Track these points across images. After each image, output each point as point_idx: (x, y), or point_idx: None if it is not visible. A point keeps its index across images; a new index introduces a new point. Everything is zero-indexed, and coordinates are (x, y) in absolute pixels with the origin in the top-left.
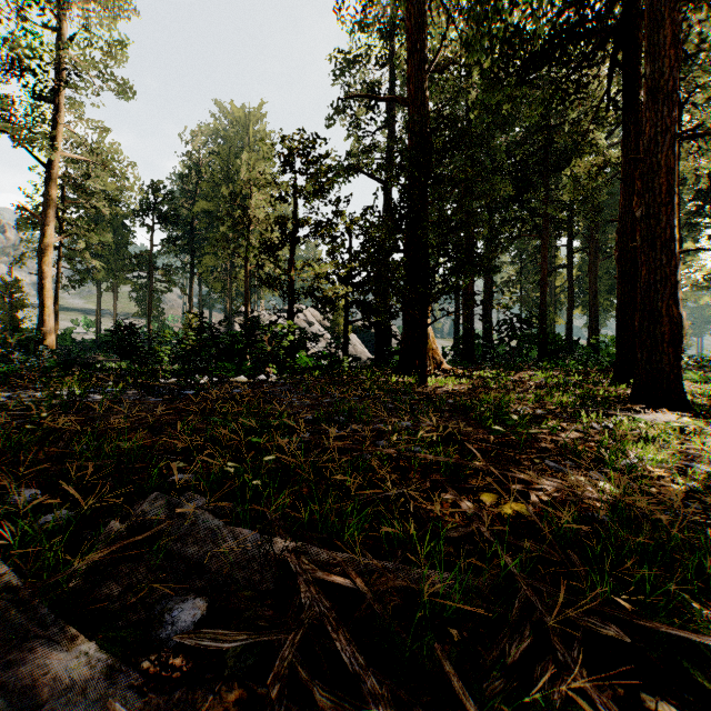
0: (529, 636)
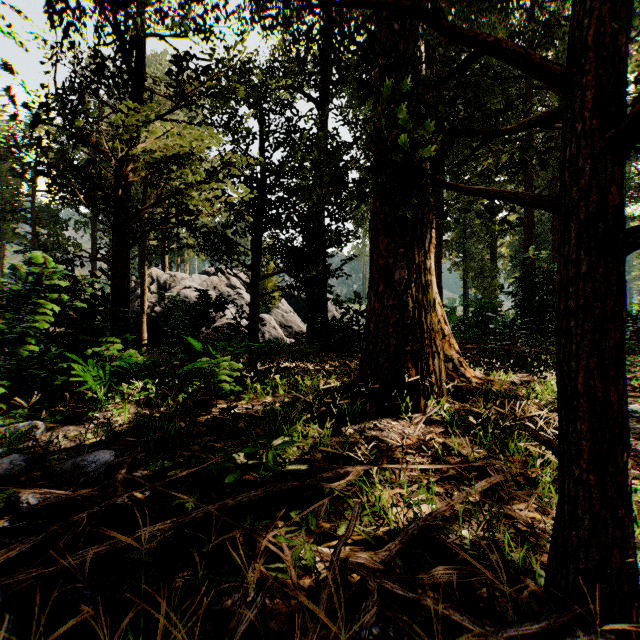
0: None
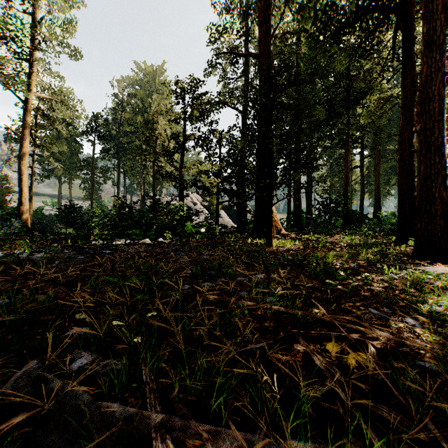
0: None
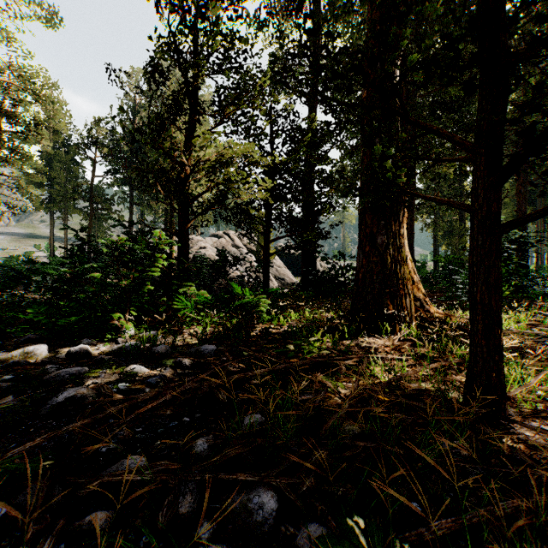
0: None
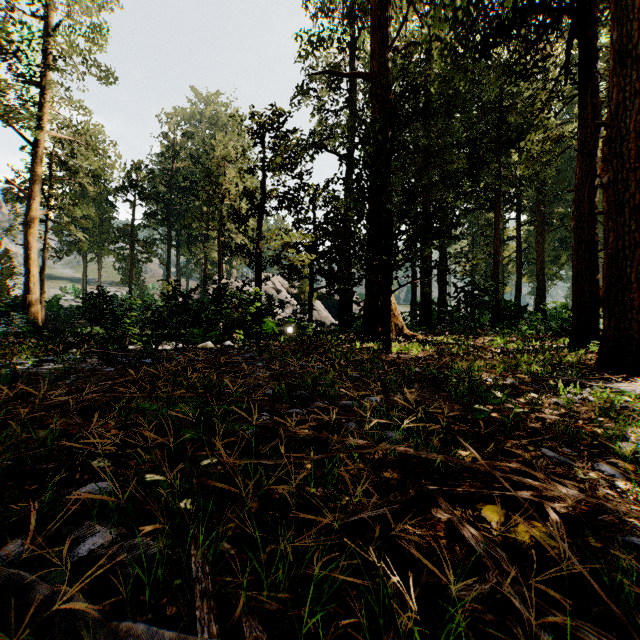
0: None
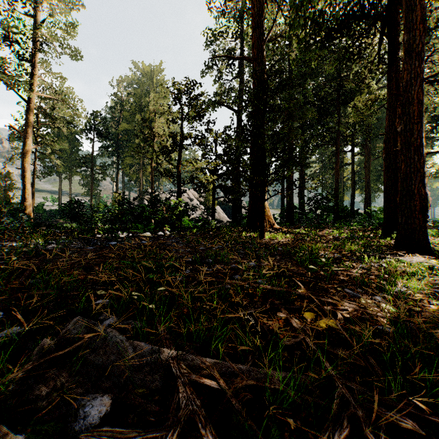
0: (347, 426)
